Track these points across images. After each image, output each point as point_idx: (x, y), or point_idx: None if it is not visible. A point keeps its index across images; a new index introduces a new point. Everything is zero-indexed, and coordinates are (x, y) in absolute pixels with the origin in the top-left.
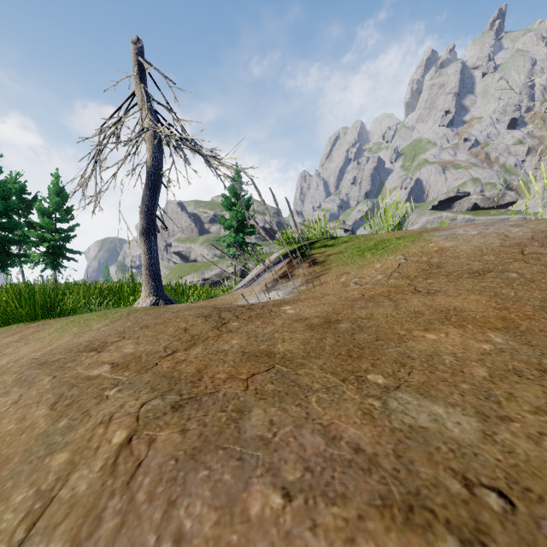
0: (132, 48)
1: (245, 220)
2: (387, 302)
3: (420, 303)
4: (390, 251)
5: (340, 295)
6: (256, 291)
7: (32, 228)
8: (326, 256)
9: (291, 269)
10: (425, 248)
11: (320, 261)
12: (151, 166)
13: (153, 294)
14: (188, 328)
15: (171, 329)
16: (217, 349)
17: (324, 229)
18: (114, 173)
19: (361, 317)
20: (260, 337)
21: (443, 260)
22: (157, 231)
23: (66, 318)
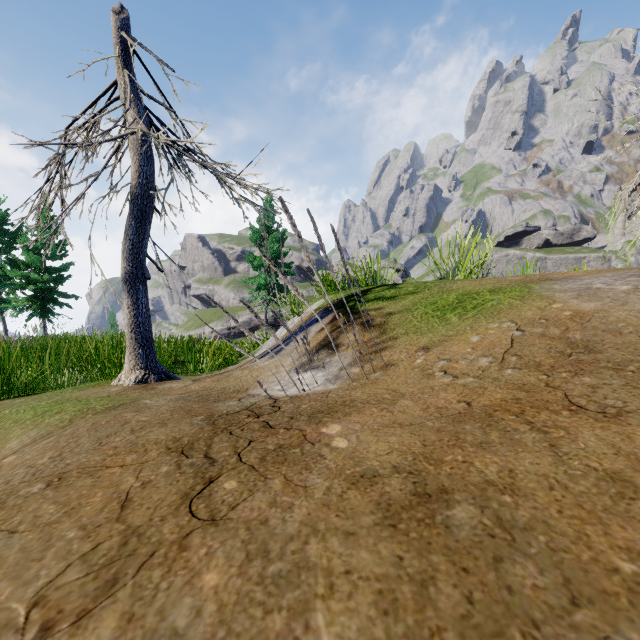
0: (113, 19)
1: (278, 258)
2: (528, 434)
3: (604, 446)
4: (488, 313)
5: (425, 400)
6: (286, 367)
7: (15, 267)
8: (386, 315)
9: (335, 333)
10: (547, 311)
11: (379, 324)
12: (137, 184)
13: (140, 366)
14: (132, 496)
15: (98, 497)
16: (155, 629)
17: (378, 272)
18: (80, 194)
19: (492, 482)
20: (274, 556)
21: (591, 335)
22: (147, 276)
23: (7, 405)
